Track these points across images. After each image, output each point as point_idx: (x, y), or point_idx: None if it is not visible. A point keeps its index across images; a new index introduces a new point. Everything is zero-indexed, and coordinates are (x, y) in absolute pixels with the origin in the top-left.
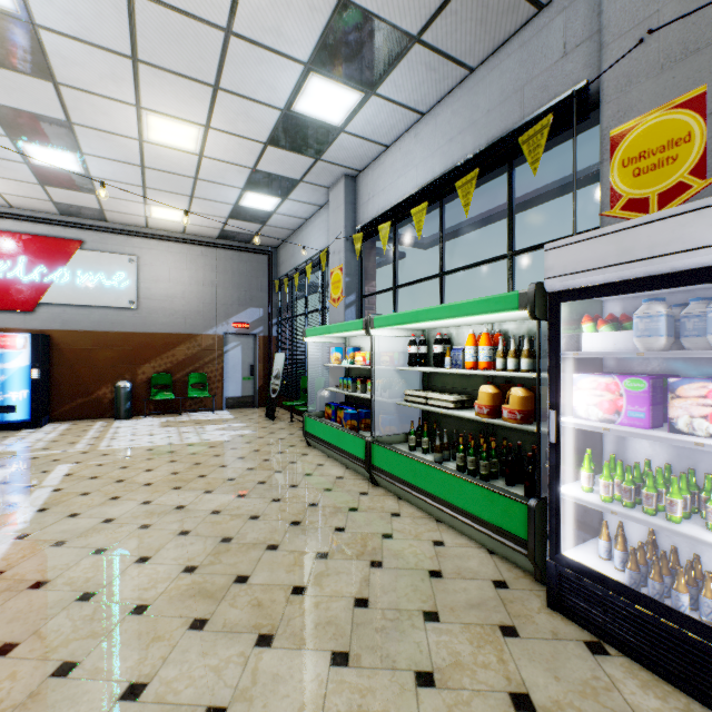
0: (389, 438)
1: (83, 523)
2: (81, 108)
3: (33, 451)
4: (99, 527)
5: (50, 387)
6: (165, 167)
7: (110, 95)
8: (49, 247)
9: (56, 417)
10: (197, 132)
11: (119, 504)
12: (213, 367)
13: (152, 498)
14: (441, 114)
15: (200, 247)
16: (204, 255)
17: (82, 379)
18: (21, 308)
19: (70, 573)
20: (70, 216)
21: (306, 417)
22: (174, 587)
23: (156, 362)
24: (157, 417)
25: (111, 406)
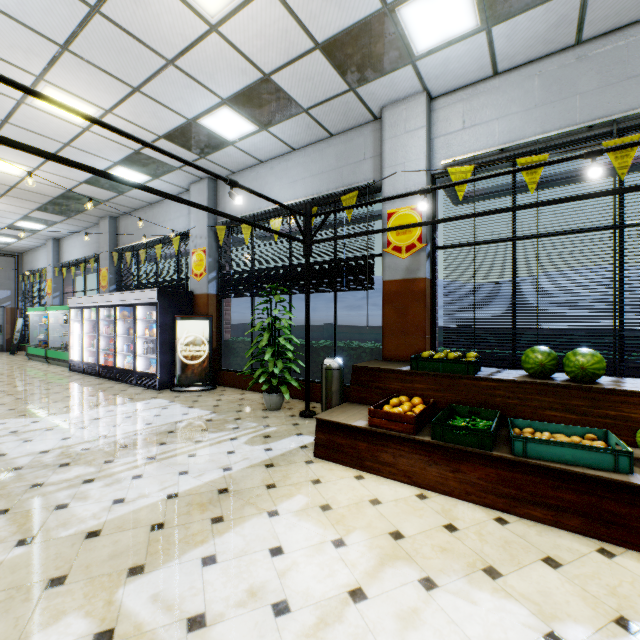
0: (57, 348)
1: None
2: None
3: None
4: None
5: None
6: None
7: None
8: None
9: None
10: None
11: None
12: None
13: None
14: (83, 235)
15: None
16: None
17: None
18: None
19: None
20: None
21: (28, 347)
22: None
23: None
24: None
25: None
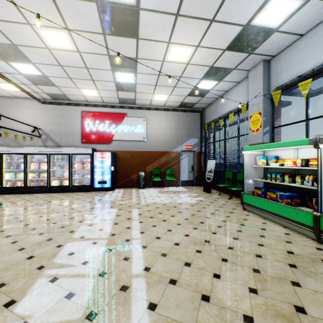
0: None
1: (166, 243)
2: (144, 49)
3: (118, 201)
4: (175, 248)
5: (115, 174)
6: (168, 73)
7: (158, 39)
8: (115, 117)
9: (117, 186)
10: (191, 51)
11: (174, 234)
12: (175, 166)
13: (188, 233)
14: None
15: (170, 112)
16: (172, 115)
17: (126, 171)
18: (106, 142)
19: (183, 277)
20: (122, 103)
21: (243, 194)
22: (255, 305)
23: (153, 164)
24: (154, 188)
25: (136, 182)
